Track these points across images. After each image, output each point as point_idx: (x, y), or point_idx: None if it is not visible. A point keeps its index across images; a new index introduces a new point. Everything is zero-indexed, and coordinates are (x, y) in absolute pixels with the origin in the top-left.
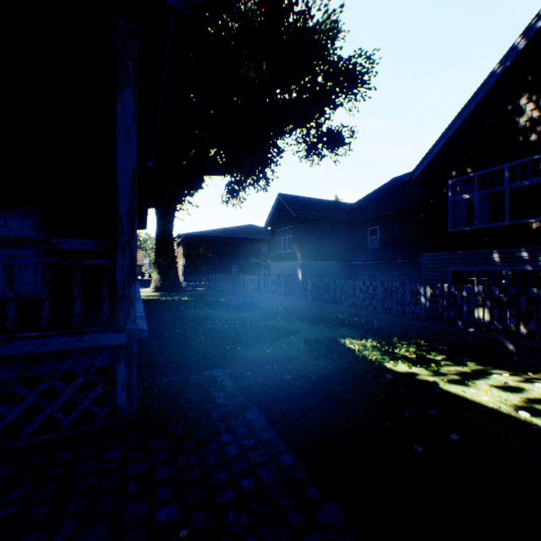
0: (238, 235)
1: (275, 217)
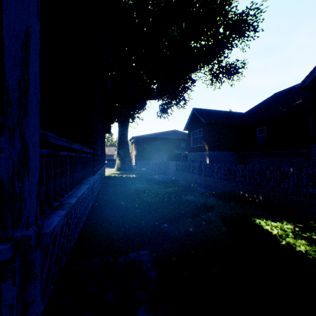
0: (167, 136)
1: (190, 124)
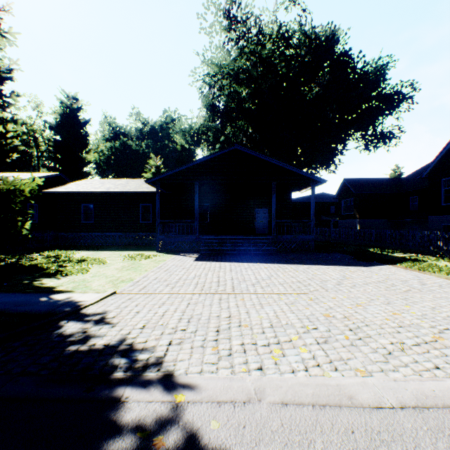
0: None
1: (341, 192)
